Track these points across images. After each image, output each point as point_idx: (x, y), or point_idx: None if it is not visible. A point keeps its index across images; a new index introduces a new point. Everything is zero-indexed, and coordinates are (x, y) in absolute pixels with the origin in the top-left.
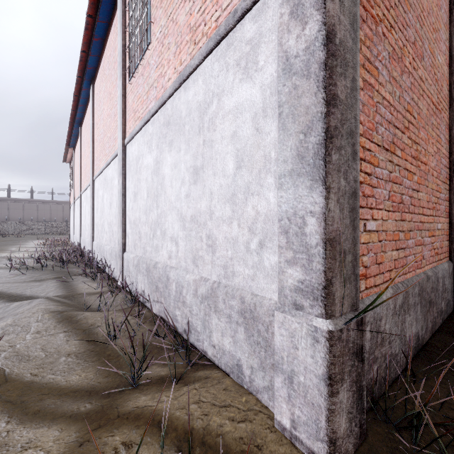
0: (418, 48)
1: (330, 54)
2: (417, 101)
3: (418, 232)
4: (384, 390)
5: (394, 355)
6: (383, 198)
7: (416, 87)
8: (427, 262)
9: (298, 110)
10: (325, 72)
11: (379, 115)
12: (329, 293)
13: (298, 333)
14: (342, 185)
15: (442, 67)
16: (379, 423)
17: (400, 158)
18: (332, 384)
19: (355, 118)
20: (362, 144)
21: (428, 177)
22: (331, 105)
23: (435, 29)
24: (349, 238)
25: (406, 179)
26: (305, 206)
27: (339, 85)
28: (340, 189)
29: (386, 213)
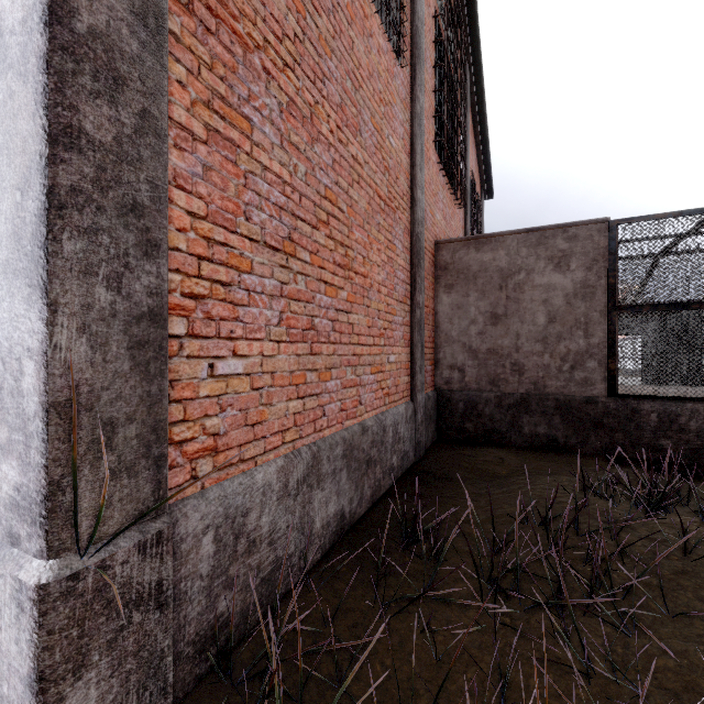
0: (349, 116)
1: (58, 46)
2: (347, 188)
3: (349, 369)
4: (256, 621)
5: (283, 558)
6: (265, 323)
7: (346, 169)
8: (368, 407)
9: (14, 141)
10: (48, 78)
11: (254, 192)
12: (56, 507)
13: (1, 596)
14: (104, 300)
15: (398, 154)
16: (219, 689)
17: (309, 264)
18: (46, 689)
19: (153, 184)
20: (206, 233)
21: (371, 294)
22: (61, 144)
23: (384, 101)
24: (129, 396)
25: (322, 294)
26: (22, 336)
27: (89, 112)
28: (92, 306)
29: (273, 344)
